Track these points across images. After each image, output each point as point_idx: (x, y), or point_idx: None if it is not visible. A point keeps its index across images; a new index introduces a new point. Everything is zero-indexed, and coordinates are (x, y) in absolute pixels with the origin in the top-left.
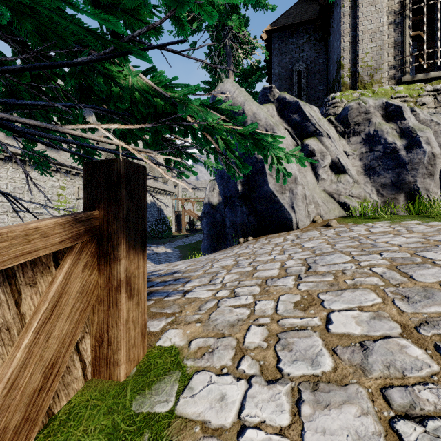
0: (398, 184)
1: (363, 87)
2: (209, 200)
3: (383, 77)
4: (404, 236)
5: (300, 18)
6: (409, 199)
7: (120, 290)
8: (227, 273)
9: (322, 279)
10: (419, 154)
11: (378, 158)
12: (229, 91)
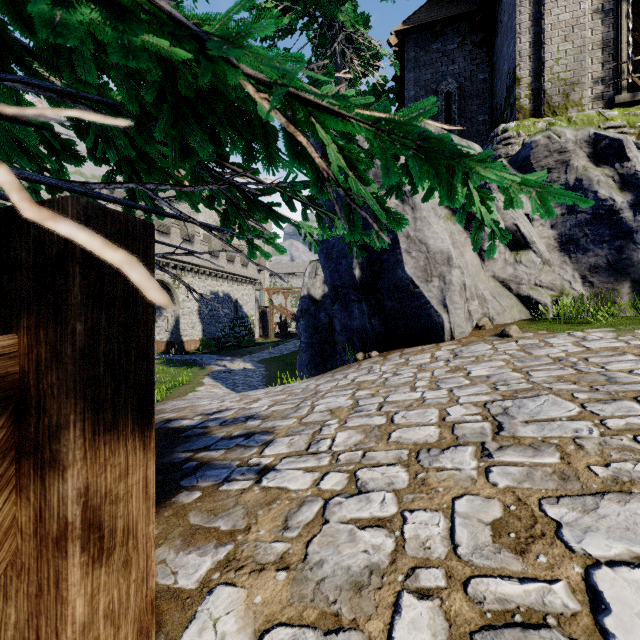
0: (620, 266)
1: (552, 112)
2: (309, 291)
3: (585, 96)
4: None
5: (448, 11)
6: (638, 291)
7: (65, 548)
8: (339, 427)
9: (537, 459)
10: None
11: (584, 224)
12: None
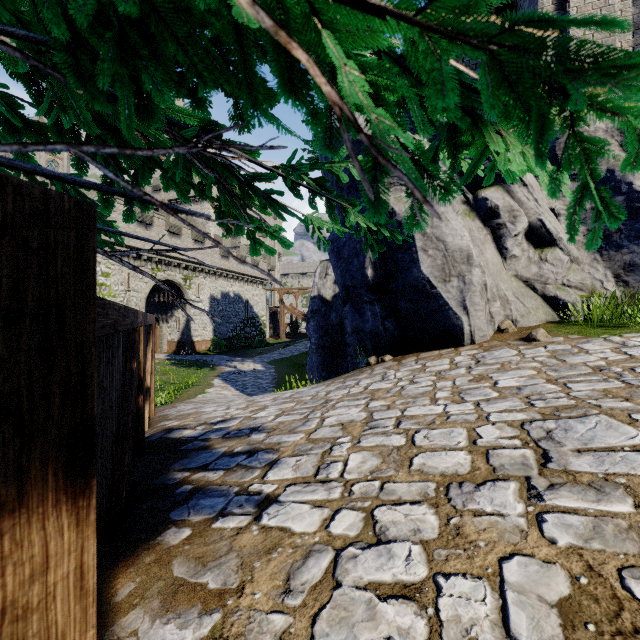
0: None
1: None
2: (320, 291)
3: None
4: None
5: None
6: None
7: None
8: (352, 446)
9: (603, 505)
10: None
11: None
12: None
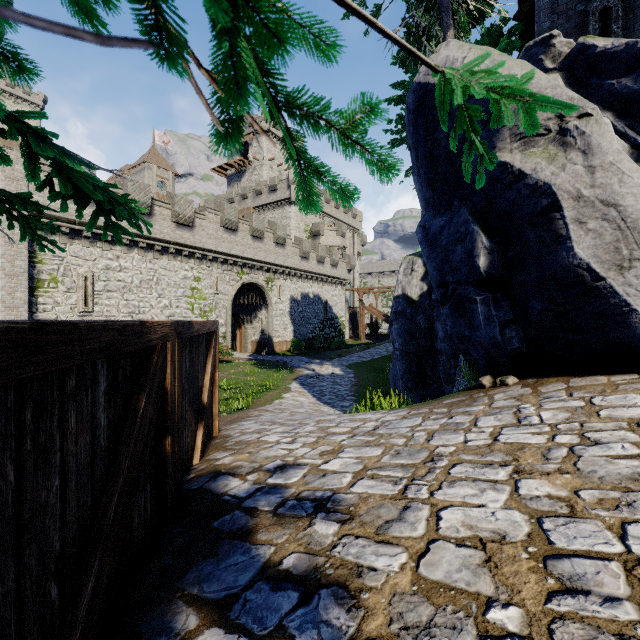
0: None
1: None
2: (404, 290)
3: None
4: None
5: None
6: None
7: None
8: None
9: None
10: None
11: None
12: (451, 60)
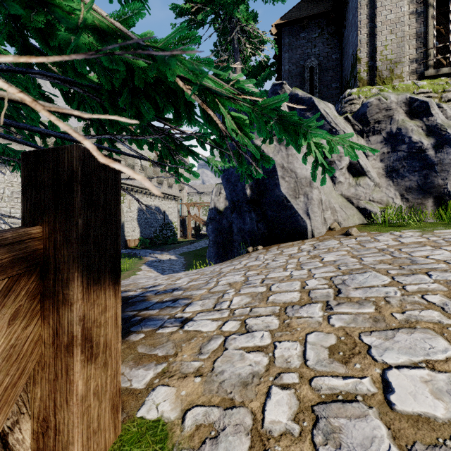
0: (426, 187)
1: (382, 82)
2: (215, 205)
3: (404, 71)
4: (446, 249)
5: (312, 11)
6: (438, 204)
7: (72, 351)
8: (235, 293)
9: (360, 310)
10: (450, 154)
11: (402, 159)
12: None
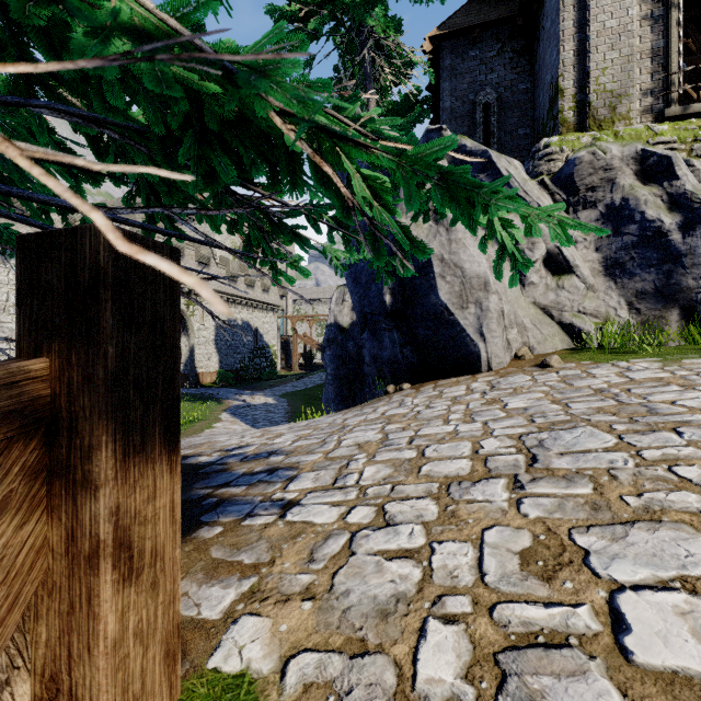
0: (668, 292)
1: (598, 126)
2: (336, 318)
3: (632, 109)
4: None
5: (487, 15)
6: (688, 318)
7: (97, 565)
8: (367, 461)
9: (569, 490)
10: None
11: (630, 247)
12: None
